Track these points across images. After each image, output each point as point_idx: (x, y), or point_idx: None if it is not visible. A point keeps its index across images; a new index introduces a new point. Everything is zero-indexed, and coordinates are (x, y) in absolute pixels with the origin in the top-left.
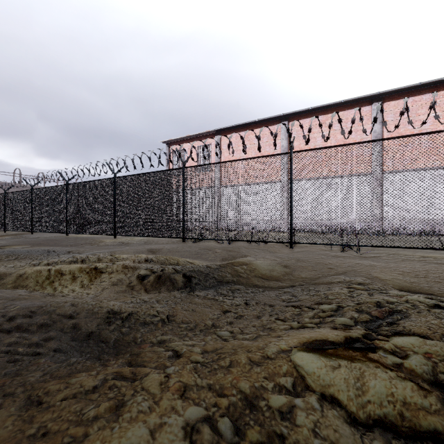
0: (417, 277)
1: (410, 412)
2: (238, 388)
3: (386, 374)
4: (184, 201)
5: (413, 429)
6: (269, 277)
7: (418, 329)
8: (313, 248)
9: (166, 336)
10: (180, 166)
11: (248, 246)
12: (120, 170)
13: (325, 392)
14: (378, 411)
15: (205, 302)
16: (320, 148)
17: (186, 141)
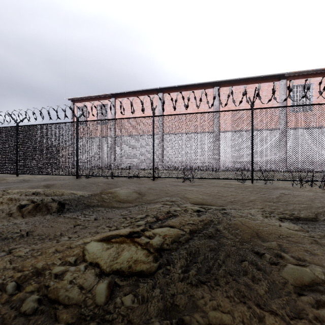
0: (210, 196)
1: (136, 264)
2: (34, 266)
3: (136, 248)
4: (78, 147)
5: (131, 272)
6: (125, 201)
7: (173, 223)
8: (168, 180)
9: (18, 245)
10: (83, 119)
11: (125, 180)
12: (22, 120)
13: (93, 261)
14: (118, 266)
15: (64, 220)
16: (171, 114)
17: (88, 100)
